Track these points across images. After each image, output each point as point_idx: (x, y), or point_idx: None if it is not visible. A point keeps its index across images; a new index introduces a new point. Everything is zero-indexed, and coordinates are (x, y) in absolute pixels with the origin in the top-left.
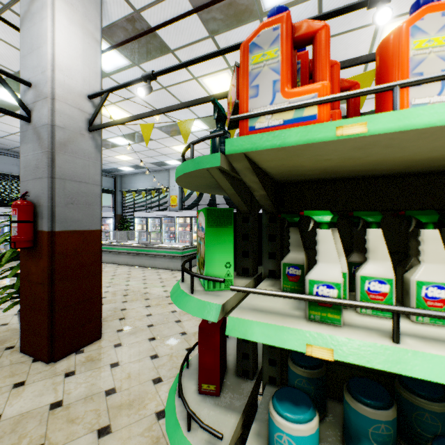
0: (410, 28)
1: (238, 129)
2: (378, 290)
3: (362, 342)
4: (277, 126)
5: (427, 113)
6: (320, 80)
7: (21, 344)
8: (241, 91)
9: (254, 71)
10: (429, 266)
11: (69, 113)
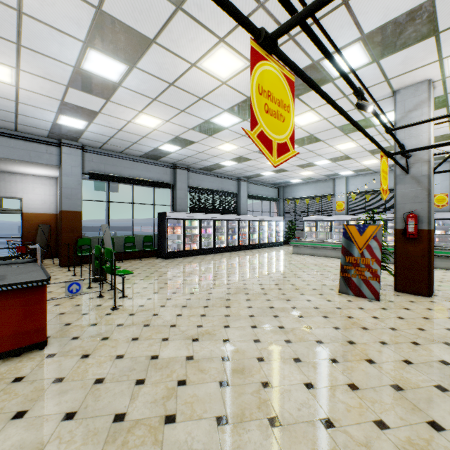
0: None
1: None
2: None
3: None
4: None
5: None
6: None
7: (396, 288)
8: None
9: None
10: None
11: (431, 167)
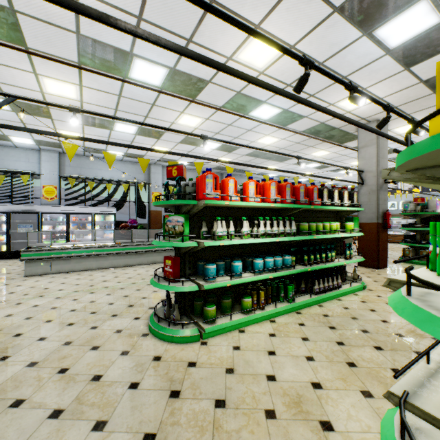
0: (229, 181)
1: (52, 123)
2: (225, 234)
3: (227, 241)
4: (212, 198)
5: (235, 203)
6: (218, 188)
7: None
8: (204, 186)
9: (207, 183)
10: (231, 228)
11: None
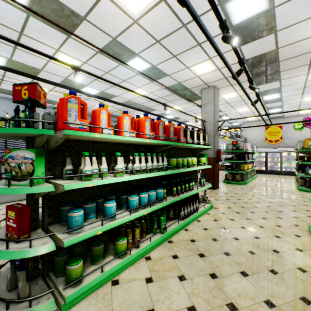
0: (101, 112)
1: None
2: (95, 171)
3: (98, 181)
4: (77, 128)
5: (108, 136)
6: (86, 118)
7: None
8: (65, 113)
9: (70, 109)
10: (104, 165)
11: None
